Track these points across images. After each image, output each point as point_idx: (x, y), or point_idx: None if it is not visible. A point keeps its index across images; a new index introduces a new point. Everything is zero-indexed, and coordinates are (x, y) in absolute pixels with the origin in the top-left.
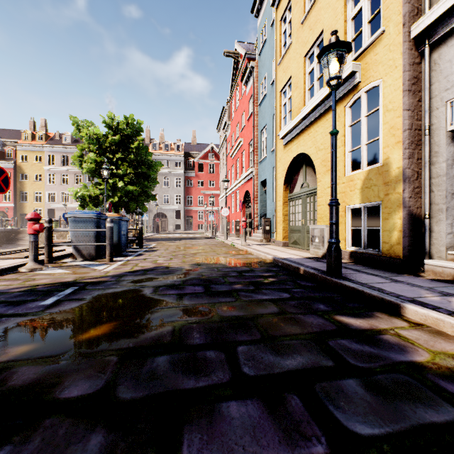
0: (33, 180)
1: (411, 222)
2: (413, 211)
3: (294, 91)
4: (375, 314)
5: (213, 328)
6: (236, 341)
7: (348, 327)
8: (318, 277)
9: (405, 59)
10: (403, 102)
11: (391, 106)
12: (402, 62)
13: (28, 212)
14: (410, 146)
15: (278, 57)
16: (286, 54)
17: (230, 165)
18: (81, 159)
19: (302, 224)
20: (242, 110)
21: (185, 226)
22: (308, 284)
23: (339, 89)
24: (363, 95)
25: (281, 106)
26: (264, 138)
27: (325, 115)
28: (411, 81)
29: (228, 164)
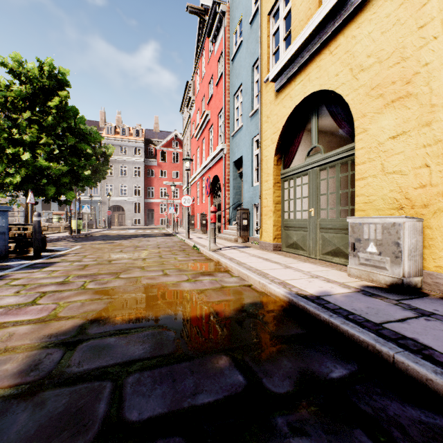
0: None
1: None
2: None
3: None
4: None
5: None
6: None
7: None
8: None
9: None
10: None
11: None
12: None
13: None
14: None
15: None
16: None
17: (194, 148)
18: None
19: (311, 216)
20: (209, 76)
21: (146, 220)
22: None
23: None
24: None
25: (270, 36)
26: (239, 103)
27: None
28: None
29: (193, 147)
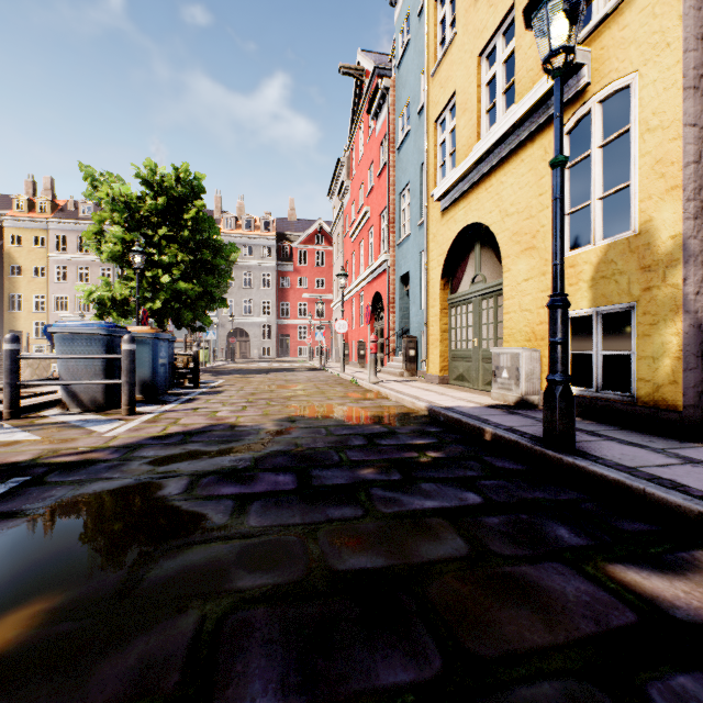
0: (31, 276)
1: (699, 341)
2: (702, 320)
3: (460, 118)
4: (702, 559)
5: (307, 622)
6: (374, 690)
7: (666, 613)
8: (525, 449)
9: (687, 27)
10: (683, 110)
11: (658, 120)
12: (682, 34)
13: (22, 327)
14: (697, 195)
15: (431, 63)
16: (446, 56)
17: (349, 252)
18: (99, 238)
19: (474, 346)
20: (369, 161)
21: (278, 350)
22: (508, 465)
23: (547, 101)
24: (596, 108)
25: (437, 146)
26: (407, 205)
27: (520, 153)
28: (699, 69)
29: (347, 250)
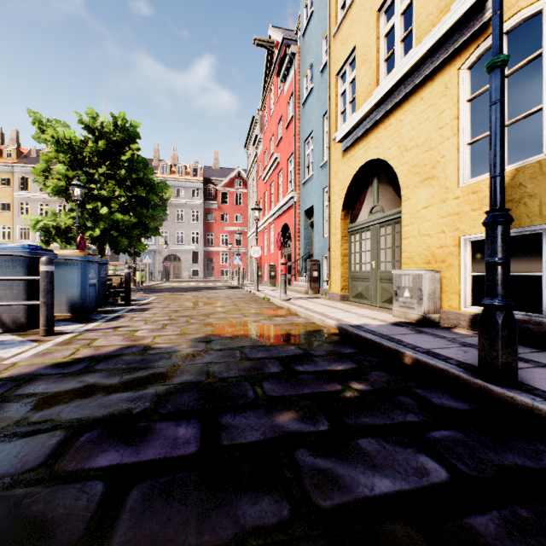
0: None
1: None
2: None
3: (360, 68)
4: None
5: None
6: None
7: None
8: (458, 379)
9: None
10: None
11: None
12: None
13: None
14: None
15: (333, 25)
16: (347, 16)
17: (262, 192)
18: (46, 175)
19: (372, 268)
20: (278, 116)
21: (204, 272)
22: (448, 402)
23: (449, 38)
24: None
25: (338, 96)
26: (310, 150)
27: (419, 92)
28: None
29: (260, 190)
